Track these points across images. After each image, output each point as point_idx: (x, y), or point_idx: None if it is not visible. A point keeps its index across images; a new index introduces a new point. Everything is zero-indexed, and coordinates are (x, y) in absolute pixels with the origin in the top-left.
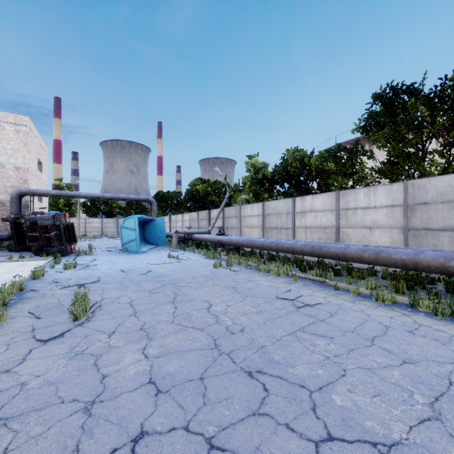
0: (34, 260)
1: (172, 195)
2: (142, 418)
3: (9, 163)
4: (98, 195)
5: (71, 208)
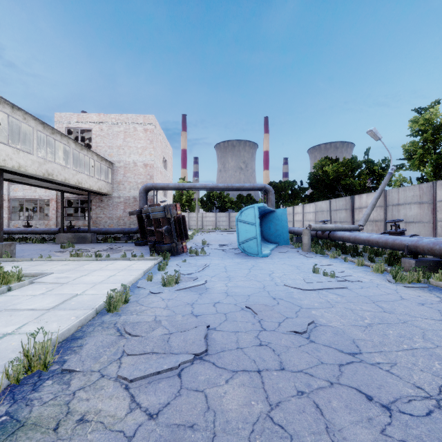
0: (144, 260)
1: (285, 185)
2: None
3: (140, 161)
4: (211, 185)
5: (191, 204)
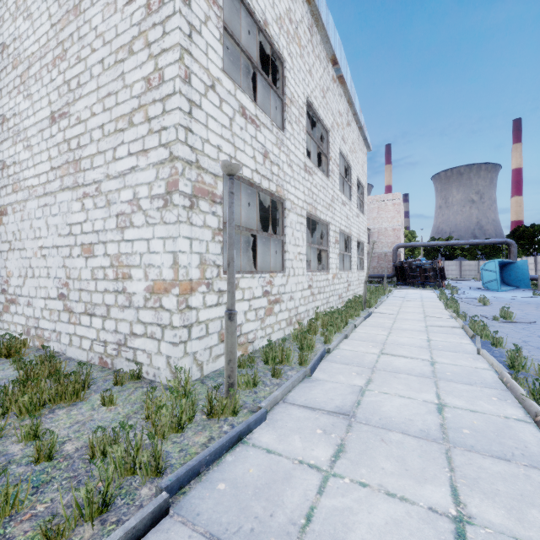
0: (422, 290)
1: (539, 228)
2: (523, 315)
3: (389, 227)
4: (452, 243)
5: (413, 253)
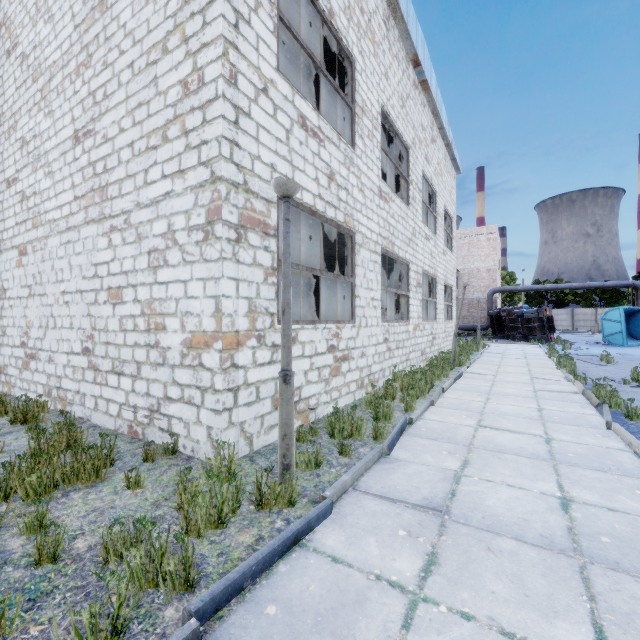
0: (525, 344)
1: None
2: None
3: (482, 267)
4: (563, 286)
5: (513, 299)
